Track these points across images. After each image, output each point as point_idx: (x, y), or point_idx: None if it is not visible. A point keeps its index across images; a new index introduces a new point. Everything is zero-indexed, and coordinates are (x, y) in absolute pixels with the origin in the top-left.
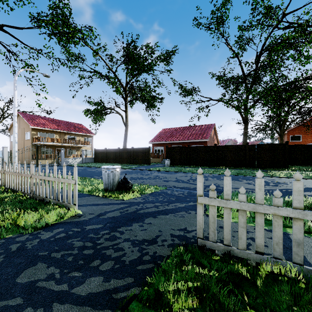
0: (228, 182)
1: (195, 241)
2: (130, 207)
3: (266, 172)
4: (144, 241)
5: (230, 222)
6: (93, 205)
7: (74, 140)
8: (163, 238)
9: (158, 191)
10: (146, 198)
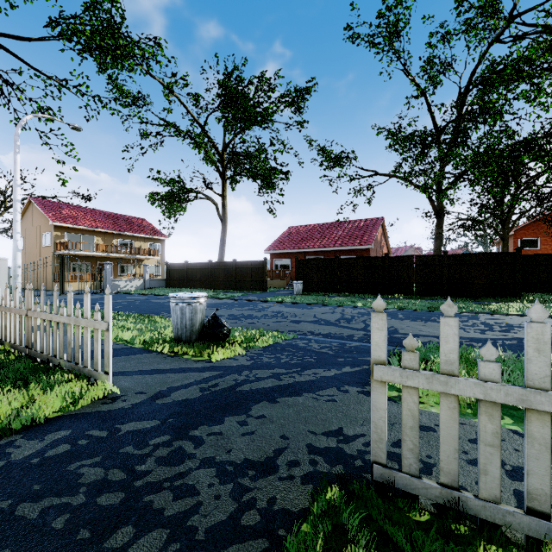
0: (451, 332)
1: (364, 464)
2: (223, 377)
3: (482, 305)
4: (246, 464)
5: (456, 429)
6: (148, 374)
7: (130, 247)
8: (291, 457)
9: (281, 342)
10: (255, 358)
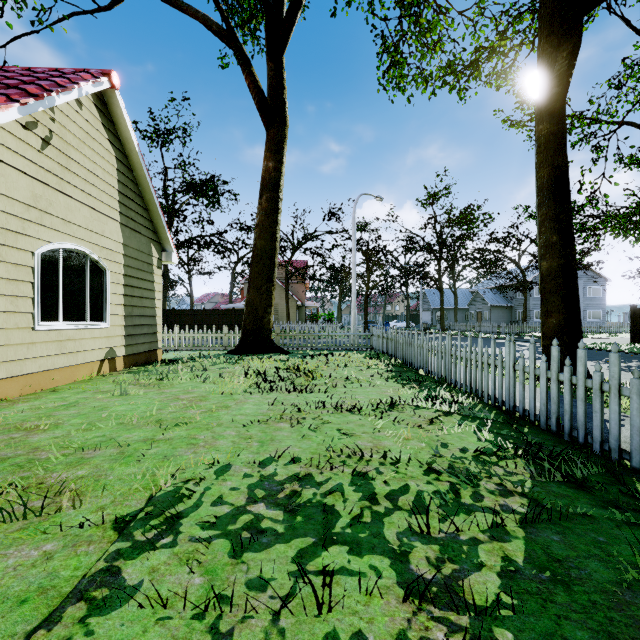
0: None
1: None
2: None
3: None
4: None
5: None
6: None
7: None
8: None
9: None
10: None
